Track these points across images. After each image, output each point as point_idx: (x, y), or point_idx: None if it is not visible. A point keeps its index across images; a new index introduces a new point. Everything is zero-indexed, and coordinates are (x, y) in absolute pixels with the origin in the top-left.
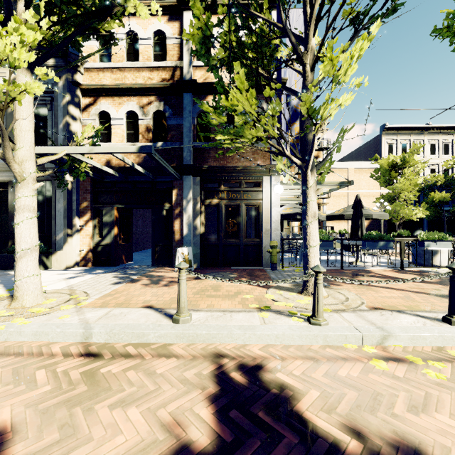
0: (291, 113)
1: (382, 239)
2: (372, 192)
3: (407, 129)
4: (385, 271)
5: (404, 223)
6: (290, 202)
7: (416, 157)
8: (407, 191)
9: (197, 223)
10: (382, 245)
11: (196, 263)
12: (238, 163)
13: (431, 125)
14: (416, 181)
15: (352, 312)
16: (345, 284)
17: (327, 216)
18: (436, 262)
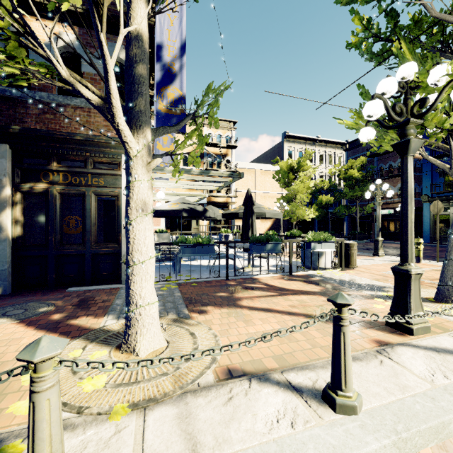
0: (163, 72)
1: (270, 242)
2: (276, 193)
3: (303, 139)
4: (273, 279)
5: (301, 223)
6: (191, 198)
7: (309, 162)
8: (301, 193)
9: (2, 221)
10: (270, 248)
11: (0, 287)
12: (80, 130)
13: (320, 138)
14: (308, 184)
15: (176, 402)
16: (214, 310)
17: (223, 214)
18: (322, 264)
